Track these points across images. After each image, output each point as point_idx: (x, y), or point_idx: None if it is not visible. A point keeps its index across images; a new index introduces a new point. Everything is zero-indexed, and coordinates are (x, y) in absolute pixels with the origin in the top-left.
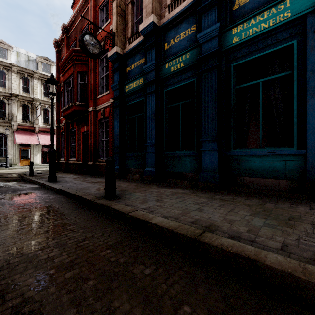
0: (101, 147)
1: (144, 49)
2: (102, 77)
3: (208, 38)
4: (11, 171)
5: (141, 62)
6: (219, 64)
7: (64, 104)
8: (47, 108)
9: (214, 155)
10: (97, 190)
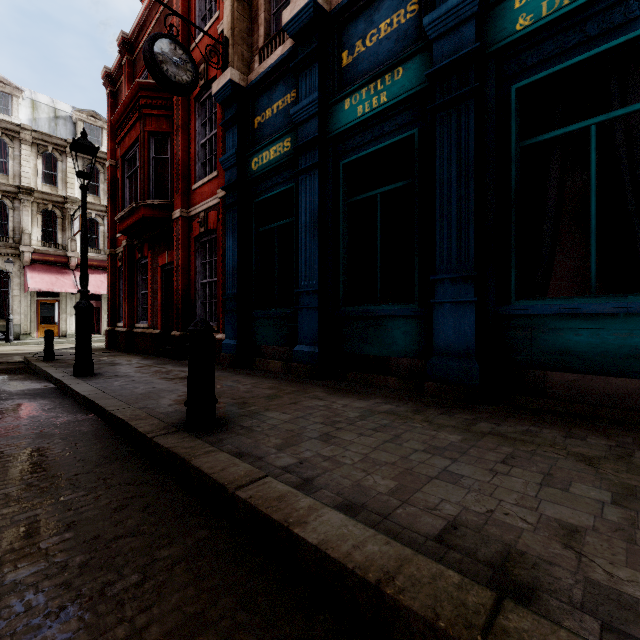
0: (200, 298)
1: (293, 68)
2: (202, 142)
3: (451, 22)
4: (14, 349)
5: (286, 102)
6: (481, 87)
7: (122, 204)
8: (94, 217)
9: (468, 316)
10: (177, 401)
